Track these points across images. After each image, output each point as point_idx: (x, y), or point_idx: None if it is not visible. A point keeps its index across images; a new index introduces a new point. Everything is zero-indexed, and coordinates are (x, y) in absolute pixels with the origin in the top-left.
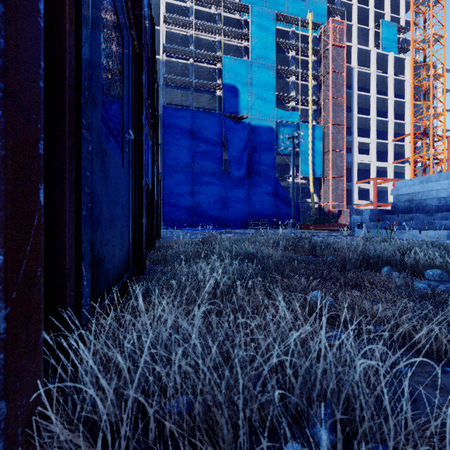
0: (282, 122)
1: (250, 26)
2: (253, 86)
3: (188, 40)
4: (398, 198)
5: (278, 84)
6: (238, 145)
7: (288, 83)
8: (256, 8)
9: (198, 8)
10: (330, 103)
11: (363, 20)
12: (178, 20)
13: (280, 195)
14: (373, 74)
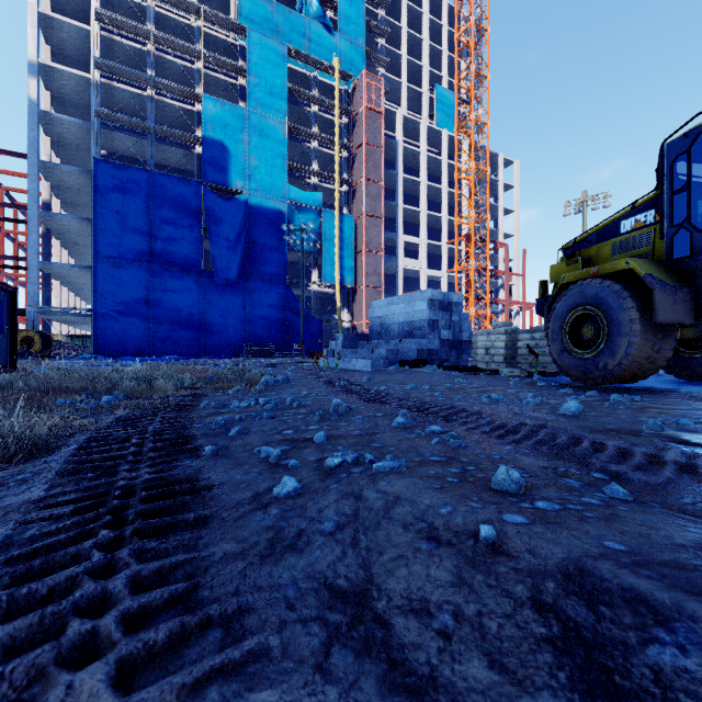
0: (297, 205)
1: (248, 58)
2: (252, 147)
3: (146, 58)
4: (374, 321)
5: (294, 148)
6: (227, 232)
7: (309, 149)
8: (258, 33)
9: (163, 10)
10: (363, 186)
11: (418, 78)
12: (125, 23)
13: (294, 309)
14: (423, 154)
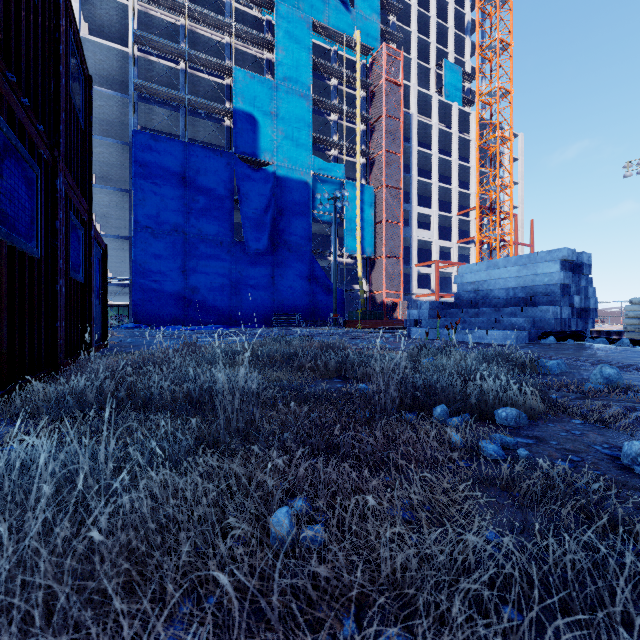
0: (321, 176)
1: (275, 31)
2: (280, 119)
3: (179, 32)
4: (462, 288)
5: (315, 121)
6: (257, 202)
7: (329, 122)
8: (285, 6)
9: None
10: (383, 157)
11: (424, 55)
12: None
13: (319, 278)
14: (435, 127)
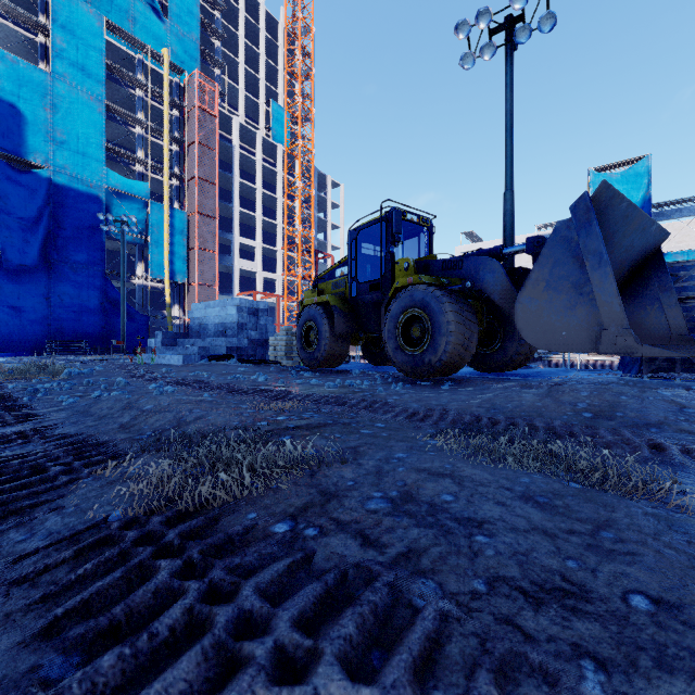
0: (118, 192)
1: (52, 16)
2: (58, 118)
3: None
4: (193, 321)
5: (115, 129)
6: (21, 210)
7: (134, 134)
8: None
9: None
10: (196, 184)
11: (255, 88)
12: None
13: (114, 302)
14: (259, 163)
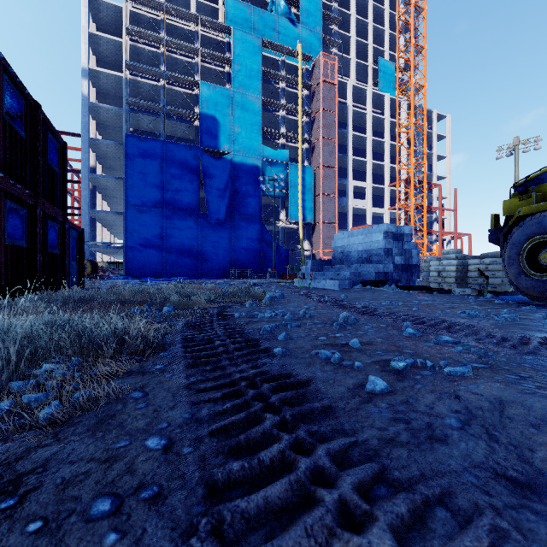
0: (269, 161)
1: (232, 51)
2: (236, 118)
3: (160, 58)
4: (336, 250)
5: (267, 117)
6: (217, 184)
7: (278, 117)
8: (240, 31)
9: (171, 22)
10: (320, 143)
11: (364, 54)
12: (146, 34)
13: (267, 241)
14: (369, 114)
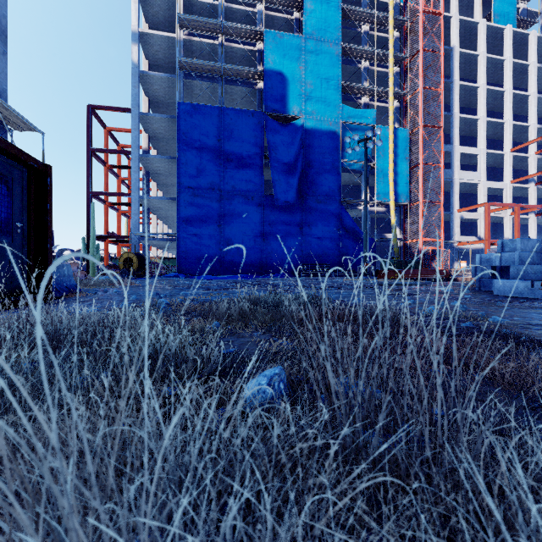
0: (350, 125)
1: None
2: (308, 72)
3: (217, 12)
4: None
5: (344, 72)
6: (285, 156)
7: (359, 70)
8: None
9: None
10: (420, 96)
11: None
12: None
13: (348, 228)
14: (482, 56)
